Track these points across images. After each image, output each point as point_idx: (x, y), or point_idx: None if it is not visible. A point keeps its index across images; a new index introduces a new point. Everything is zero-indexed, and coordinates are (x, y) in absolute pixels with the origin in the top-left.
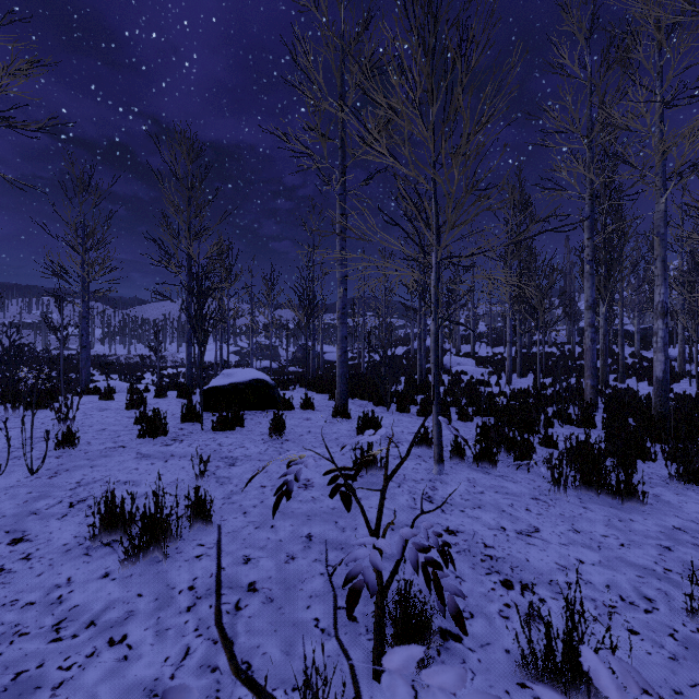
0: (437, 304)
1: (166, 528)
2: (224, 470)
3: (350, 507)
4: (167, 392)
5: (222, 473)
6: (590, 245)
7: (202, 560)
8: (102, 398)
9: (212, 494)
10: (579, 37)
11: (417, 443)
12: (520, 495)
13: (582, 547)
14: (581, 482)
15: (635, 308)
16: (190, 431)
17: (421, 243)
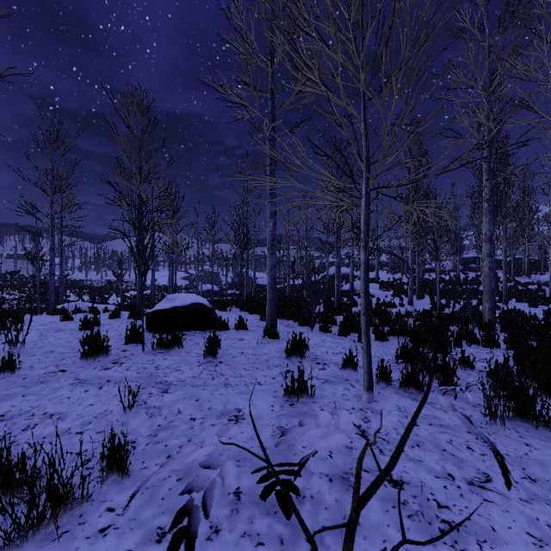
0: (367, 233)
1: (66, 493)
2: (156, 398)
3: (289, 511)
4: (123, 312)
5: (153, 402)
6: (491, 184)
7: (106, 537)
8: (62, 318)
9: (138, 430)
10: (479, 3)
11: (343, 366)
12: (455, 427)
13: (548, 505)
14: (515, 413)
15: (510, 242)
16: (132, 353)
17: (351, 172)
